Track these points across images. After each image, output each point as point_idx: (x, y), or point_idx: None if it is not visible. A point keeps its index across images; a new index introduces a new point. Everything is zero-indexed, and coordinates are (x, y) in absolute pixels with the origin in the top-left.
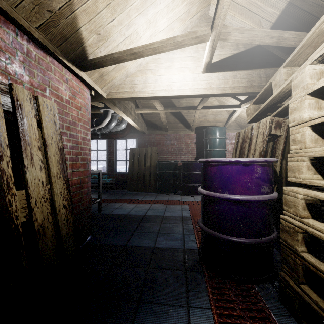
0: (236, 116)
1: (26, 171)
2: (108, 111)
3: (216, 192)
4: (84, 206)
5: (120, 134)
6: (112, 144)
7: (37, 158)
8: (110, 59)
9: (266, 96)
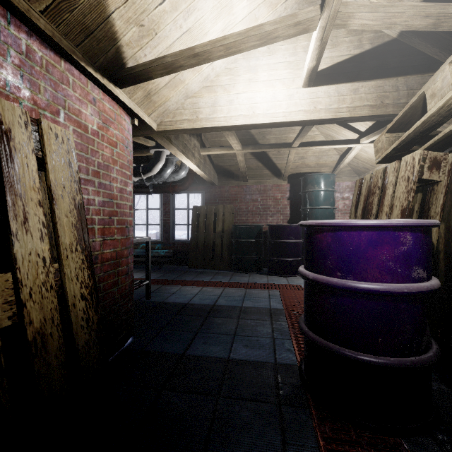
0: (352, 157)
1: (14, 241)
2: (160, 151)
3: (331, 276)
4: (122, 293)
5: (179, 186)
6: (168, 200)
7: (36, 220)
8: (159, 67)
9: (411, 119)
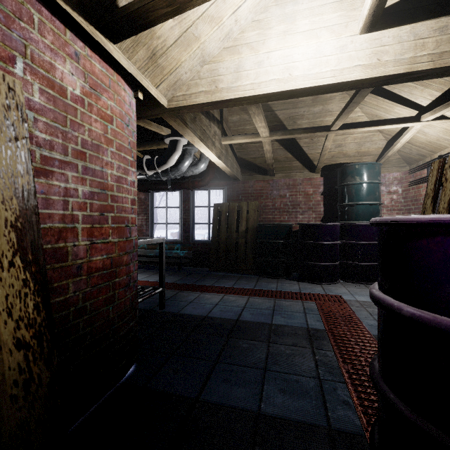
0: (405, 141)
1: None
2: (176, 140)
3: None
4: (119, 311)
5: (199, 181)
6: (188, 197)
7: None
8: (161, 1)
9: None
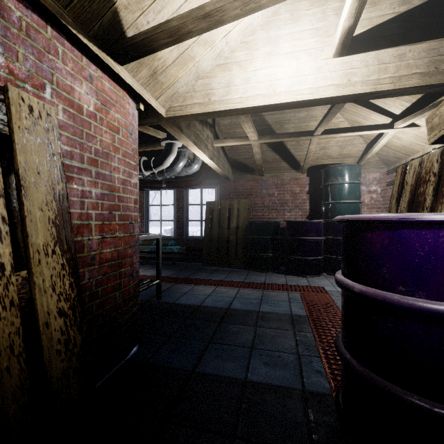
0: (382, 145)
1: None
2: (172, 143)
3: (388, 291)
4: (125, 297)
5: (193, 181)
6: (182, 195)
7: None
8: (163, 34)
9: None
